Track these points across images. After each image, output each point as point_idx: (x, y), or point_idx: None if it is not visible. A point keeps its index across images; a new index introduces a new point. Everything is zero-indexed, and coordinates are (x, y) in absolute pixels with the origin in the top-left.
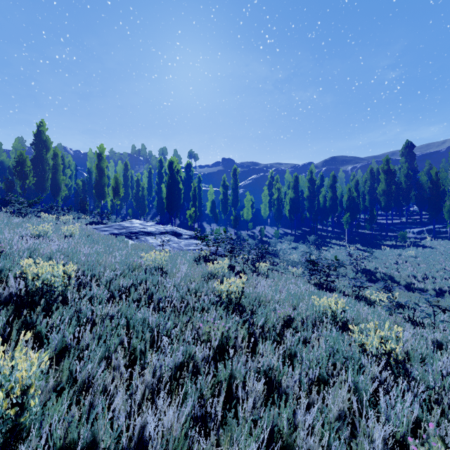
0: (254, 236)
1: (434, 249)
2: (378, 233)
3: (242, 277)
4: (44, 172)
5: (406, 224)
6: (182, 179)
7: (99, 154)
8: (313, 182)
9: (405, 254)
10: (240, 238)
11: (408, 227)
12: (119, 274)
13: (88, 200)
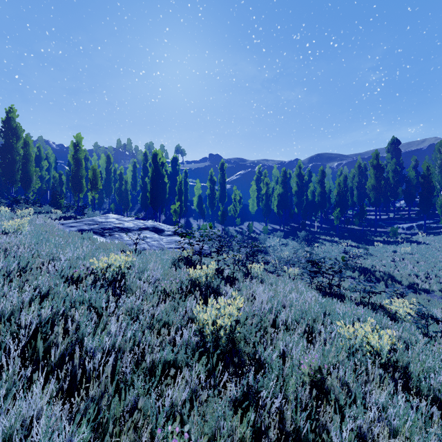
0: (243, 232)
1: (429, 246)
2: (367, 229)
3: (237, 300)
4: (14, 163)
5: (394, 220)
6: (168, 173)
7: (76, 143)
8: (302, 177)
9: (400, 251)
10: (227, 234)
11: (397, 223)
12: (26, 300)
13: (69, 194)
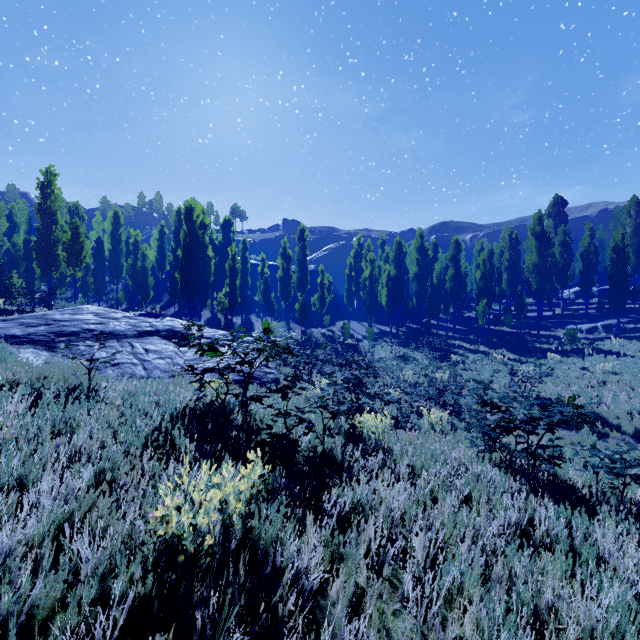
0: (334, 337)
1: (636, 359)
2: (525, 332)
3: None
4: None
5: (563, 318)
6: (215, 243)
7: (44, 184)
8: (425, 252)
9: (594, 369)
10: (310, 340)
11: (570, 322)
12: None
13: None
